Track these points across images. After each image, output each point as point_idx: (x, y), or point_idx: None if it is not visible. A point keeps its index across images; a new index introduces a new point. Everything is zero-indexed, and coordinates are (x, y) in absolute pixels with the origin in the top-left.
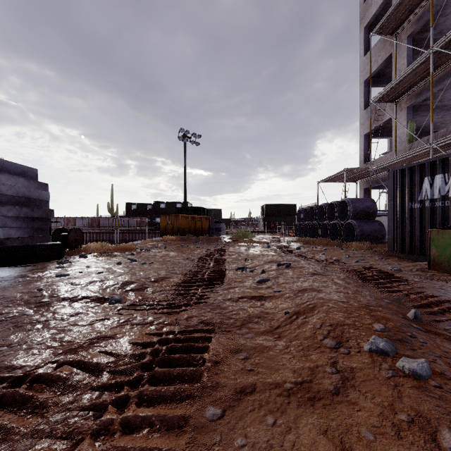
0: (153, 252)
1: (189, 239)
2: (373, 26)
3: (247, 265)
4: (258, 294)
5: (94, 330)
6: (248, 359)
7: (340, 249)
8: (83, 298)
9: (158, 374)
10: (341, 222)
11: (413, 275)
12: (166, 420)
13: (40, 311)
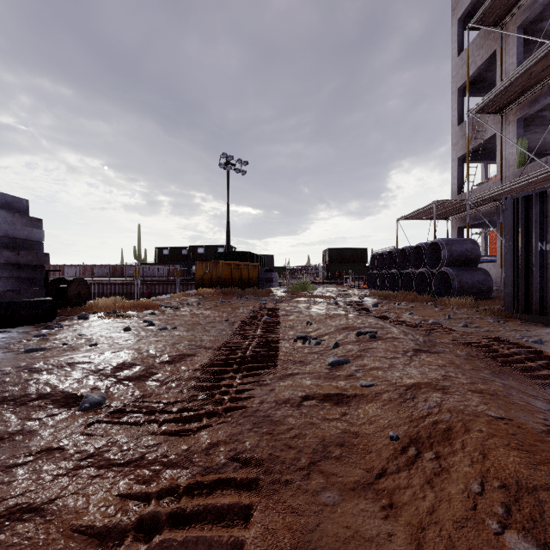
0: (181, 311)
1: (232, 292)
2: (469, 18)
3: (311, 332)
4: (334, 389)
5: (18, 483)
6: None
7: (432, 306)
8: (39, 397)
9: None
10: (431, 270)
11: None
12: None
13: None
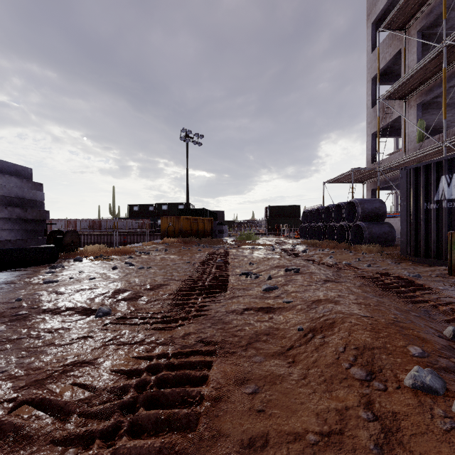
0: (152, 255)
1: (191, 241)
2: (381, 22)
3: (252, 270)
4: (265, 304)
5: (72, 352)
6: (257, 393)
7: (348, 252)
8: (67, 309)
9: (141, 419)
10: (349, 224)
11: (434, 282)
12: None
13: (14, 327)
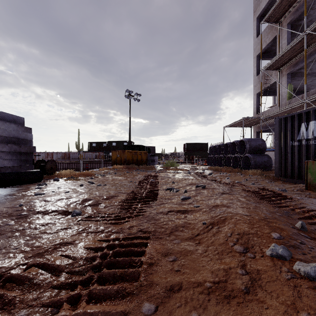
0: (106, 177)
1: (133, 167)
2: (263, 17)
3: (174, 186)
4: (182, 208)
5: (58, 237)
6: (175, 261)
7: (239, 174)
8: (52, 211)
9: (105, 275)
10: (240, 155)
11: (295, 194)
12: (110, 315)
13: (19, 222)
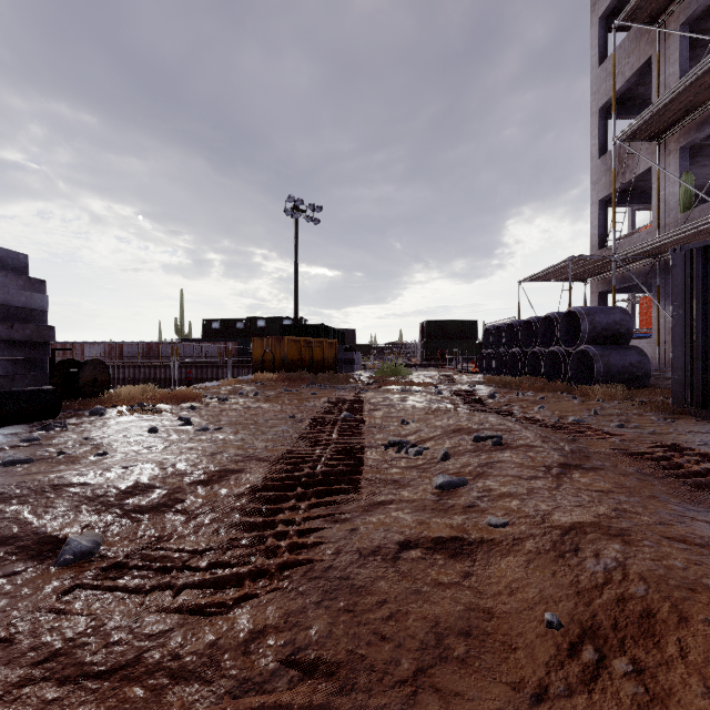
0: (231, 404)
1: (301, 378)
2: (614, 16)
3: (407, 435)
4: (447, 530)
5: None
6: None
7: (569, 397)
8: None
9: None
10: (567, 349)
11: None
12: None
13: None
